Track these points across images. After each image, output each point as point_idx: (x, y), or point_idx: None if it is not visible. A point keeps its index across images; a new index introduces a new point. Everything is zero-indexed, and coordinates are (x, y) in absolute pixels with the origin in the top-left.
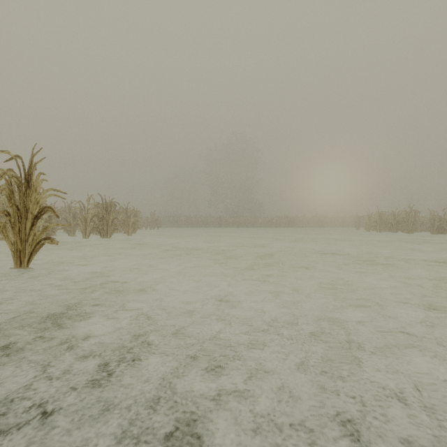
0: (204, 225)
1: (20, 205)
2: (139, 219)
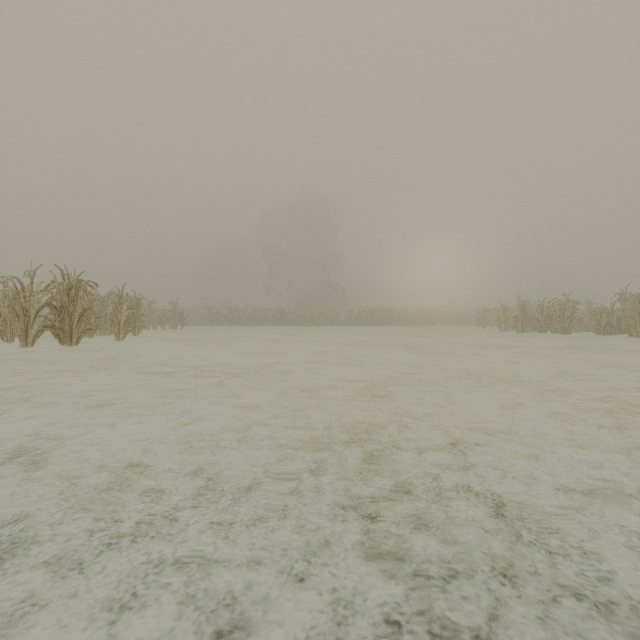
0: (258, 322)
1: None
2: (151, 313)
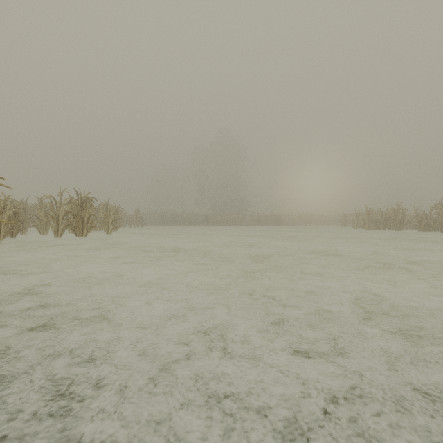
0: (191, 223)
1: None
2: (122, 217)
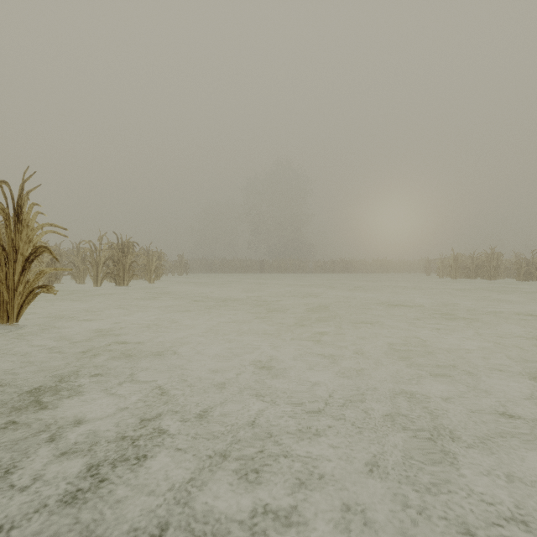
0: (243, 270)
1: (7, 244)
2: (164, 263)
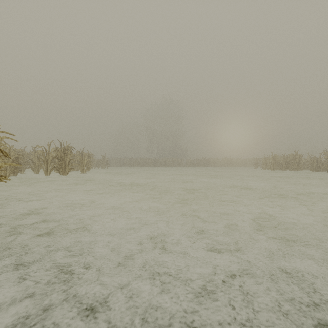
0: (143, 165)
1: None
2: (93, 160)
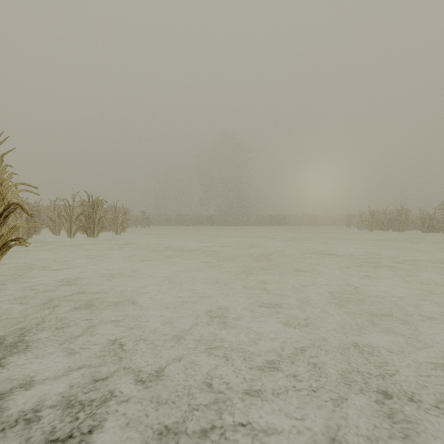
0: (196, 223)
1: None
2: (129, 218)
